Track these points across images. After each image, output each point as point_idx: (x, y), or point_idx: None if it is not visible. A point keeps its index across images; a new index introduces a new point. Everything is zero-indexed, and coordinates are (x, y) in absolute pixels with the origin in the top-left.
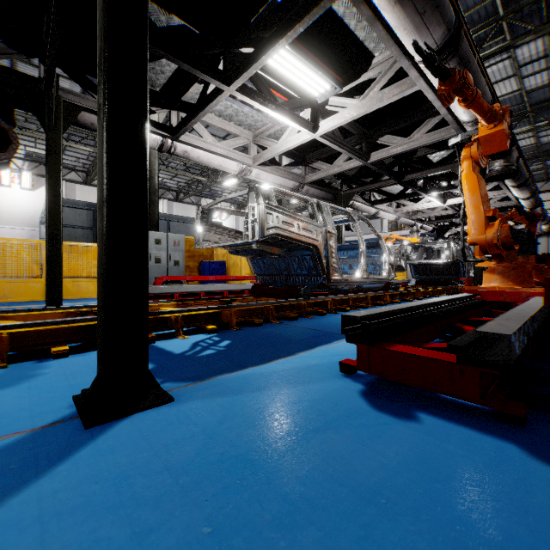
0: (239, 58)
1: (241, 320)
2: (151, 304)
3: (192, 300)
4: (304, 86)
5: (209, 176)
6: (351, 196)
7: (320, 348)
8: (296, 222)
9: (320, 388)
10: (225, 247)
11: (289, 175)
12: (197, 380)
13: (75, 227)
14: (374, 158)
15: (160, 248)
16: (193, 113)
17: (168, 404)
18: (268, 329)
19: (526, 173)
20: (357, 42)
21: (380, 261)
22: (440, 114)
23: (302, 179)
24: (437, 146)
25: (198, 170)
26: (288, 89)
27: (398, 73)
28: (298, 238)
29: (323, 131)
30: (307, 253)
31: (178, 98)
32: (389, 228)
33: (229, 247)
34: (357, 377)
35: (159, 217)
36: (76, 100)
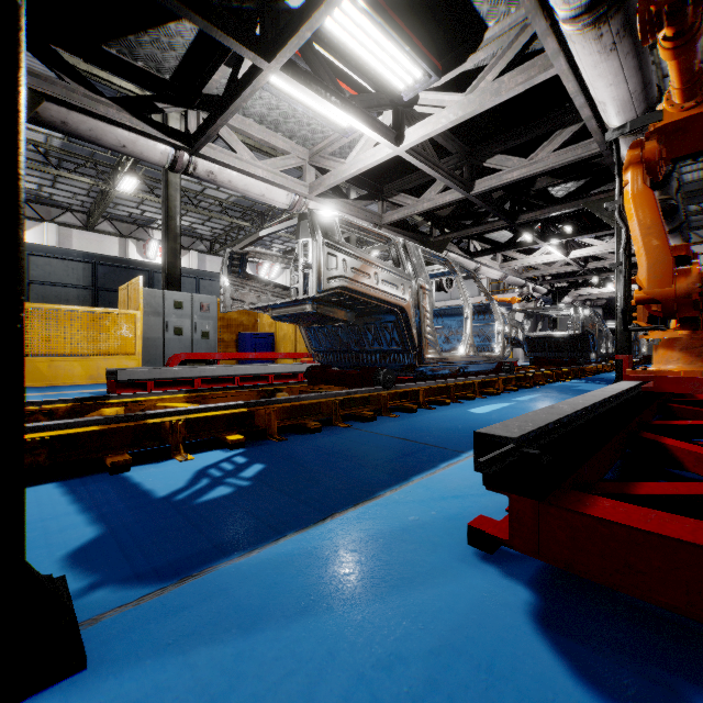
0: (286, 21)
1: (286, 423)
2: (146, 398)
3: (213, 390)
4: (384, 72)
5: (253, 221)
6: (445, 244)
7: (419, 480)
8: (374, 269)
9: (438, 603)
10: (266, 309)
11: (360, 213)
12: (172, 577)
13: (66, 286)
14: (479, 188)
15: (181, 315)
16: (219, 111)
17: (65, 681)
18: (329, 439)
19: (682, 213)
20: (463, 3)
21: (489, 332)
22: (575, 124)
23: (378, 218)
24: (564, 174)
25: (238, 212)
26: (360, 79)
27: (523, 52)
28: (376, 295)
29: (411, 142)
30: (388, 319)
31: (198, 91)
32: (490, 290)
33: (271, 310)
34: (507, 562)
35: (185, 274)
36: (35, 84)
